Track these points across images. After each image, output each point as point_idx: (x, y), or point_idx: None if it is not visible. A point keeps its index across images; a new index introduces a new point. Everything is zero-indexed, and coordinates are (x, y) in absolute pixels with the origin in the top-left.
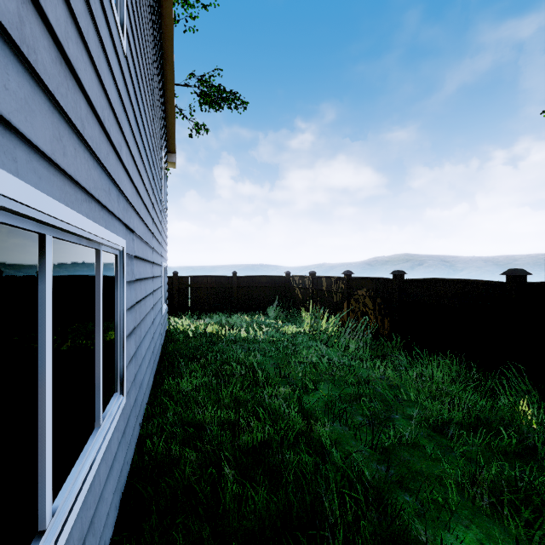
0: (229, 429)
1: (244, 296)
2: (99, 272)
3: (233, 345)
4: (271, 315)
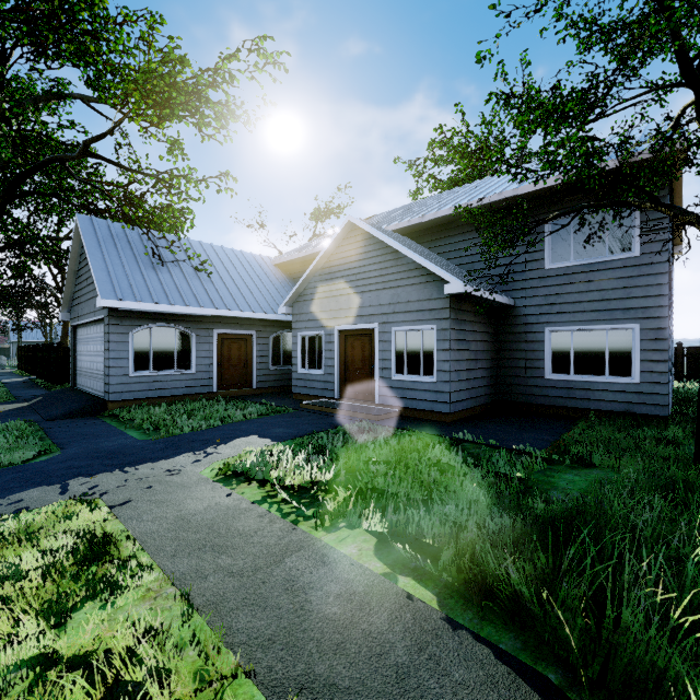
0: None
1: None
2: None
3: None
4: None
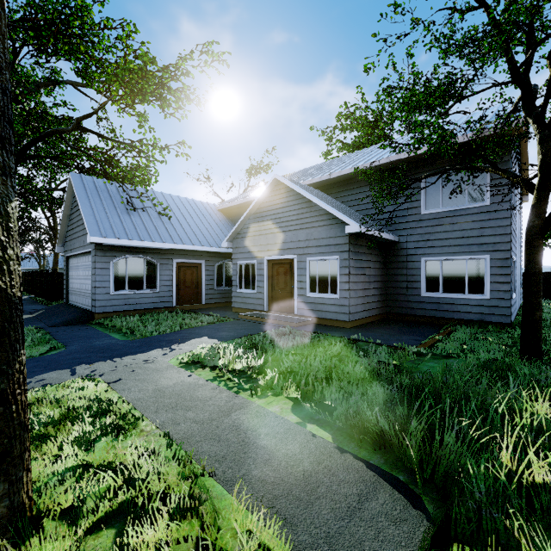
0: None
1: None
2: (513, 265)
3: None
4: None
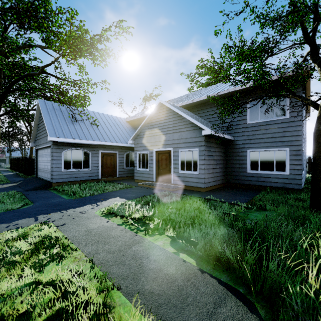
0: None
1: None
2: None
3: None
4: None
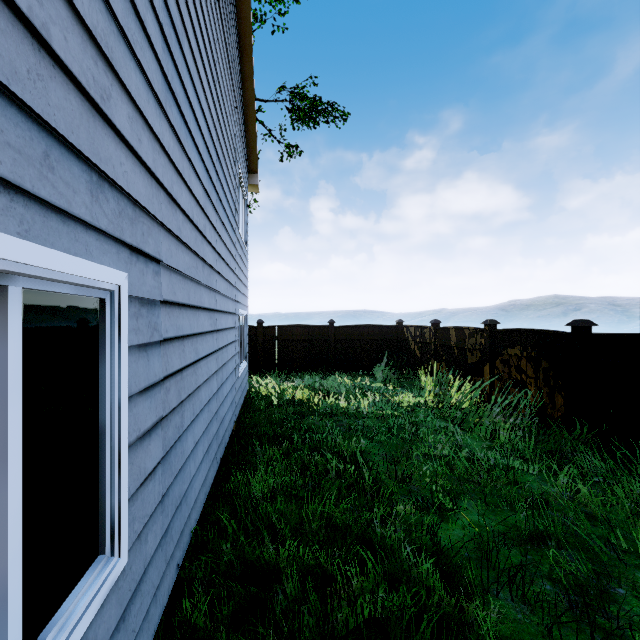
0: (316, 590)
1: (344, 352)
2: (5, 338)
3: (328, 420)
4: (378, 377)
